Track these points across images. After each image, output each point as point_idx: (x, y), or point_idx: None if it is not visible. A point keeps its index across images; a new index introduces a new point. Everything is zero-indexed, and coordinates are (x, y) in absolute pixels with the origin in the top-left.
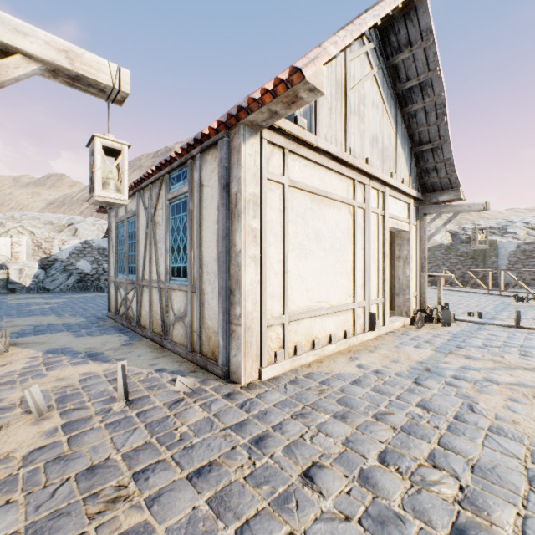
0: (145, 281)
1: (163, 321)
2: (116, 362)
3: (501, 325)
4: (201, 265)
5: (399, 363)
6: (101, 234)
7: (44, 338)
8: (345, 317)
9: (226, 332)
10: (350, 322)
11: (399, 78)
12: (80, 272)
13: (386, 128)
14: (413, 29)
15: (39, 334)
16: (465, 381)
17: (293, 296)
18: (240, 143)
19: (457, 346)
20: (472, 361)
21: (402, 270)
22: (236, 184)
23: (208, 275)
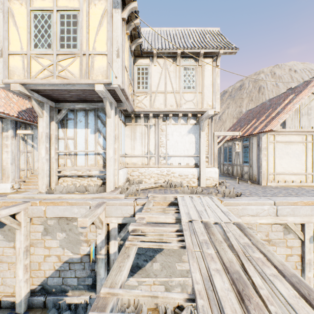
0: (235, 164)
1: (241, 174)
2: (232, 180)
3: None
4: (252, 161)
5: None
6: None
7: None
8: (301, 176)
9: (258, 175)
10: (303, 178)
11: None
12: None
13: None
14: None
15: None
16: None
17: (277, 168)
18: (261, 137)
19: None
20: None
21: None
22: (260, 145)
23: (254, 163)
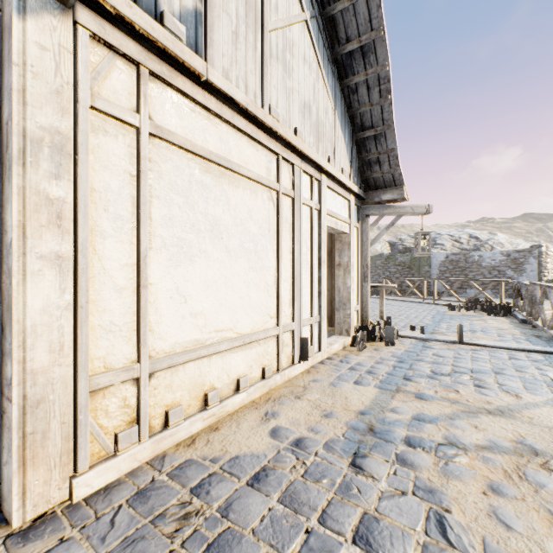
0: None
1: None
2: None
3: (444, 341)
4: None
5: (334, 418)
6: None
7: None
8: (264, 348)
9: None
10: (272, 354)
11: (337, 38)
12: None
13: (322, 98)
14: None
15: None
16: (423, 450)
17: (164, 326)
18: (11, 13)
19: (405, 377)
20: (426, 404)
21: (343, 280)
22: (7, 102)
23: None
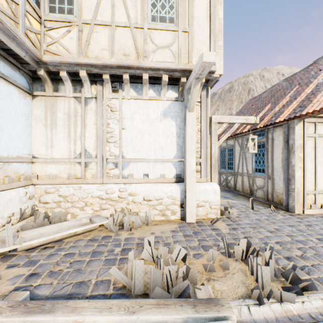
0: (239, 173)
1: (250, 189)
2: (237, 200)
3: None
4: (273, 169)
5: None
6: None
7: None
8: None
9: (286, 194)
10: None
11: None
12: None
13: None
14: None
15: None
16: None
17: (320, 183)
18: (294, 126)
19: None
20: None
21: None
22: (292, 141)
23: (276, 173)
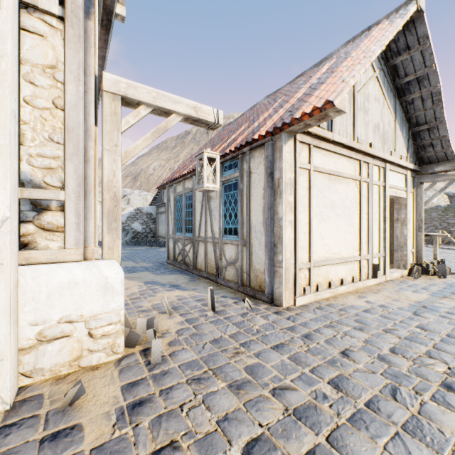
0: (201, 237)
1: (217, 265)
2: (192, 290)
3: None
4: (250, 227)
5: (400, 301)
6: (145, 202)
7: (137, 275)
8: (353, 266)
9: (270, 272)
10: (357, 270)
11: (397, 75)
12: (134, 231)
13: (386, 116)
14: (411, 37)
15: (132, 272)
16: None
17: (315, 249)
18: (281, 145)
19: (452, 293)
20: None
21: (400, 230)
22: (279, 172)
23: (255, 234)
